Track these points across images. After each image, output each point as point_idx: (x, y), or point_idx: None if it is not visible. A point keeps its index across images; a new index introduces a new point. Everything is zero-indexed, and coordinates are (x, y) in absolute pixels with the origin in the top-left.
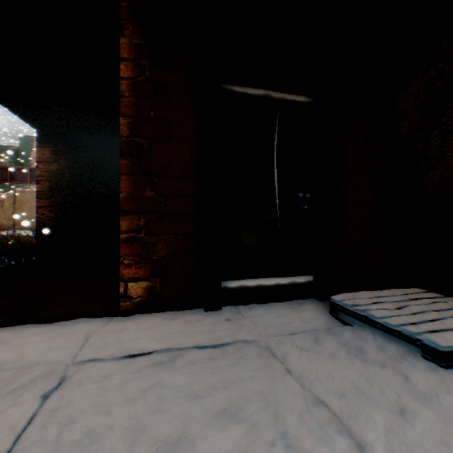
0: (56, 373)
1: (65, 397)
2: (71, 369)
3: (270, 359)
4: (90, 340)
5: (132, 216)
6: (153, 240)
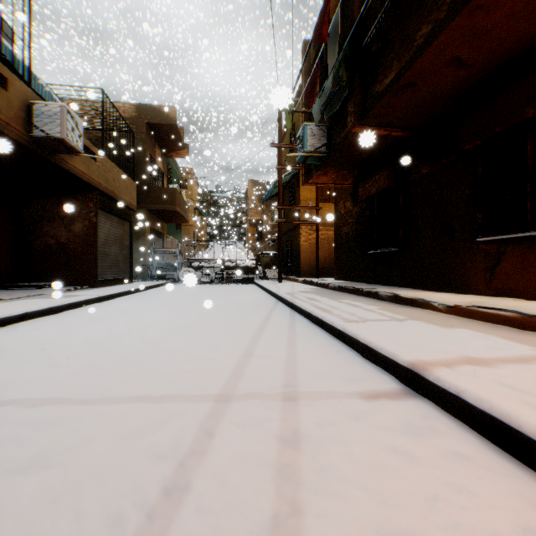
0: None
1: None
2: None
3: None
4: None
5: None
6: None
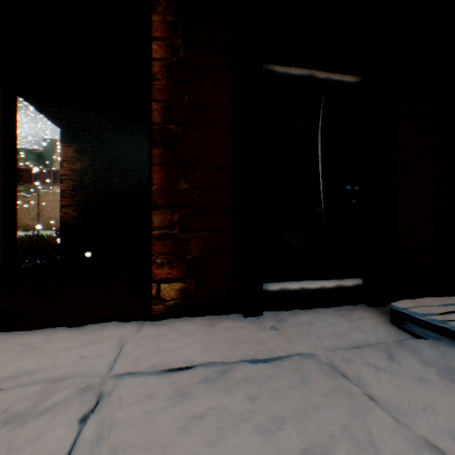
0: (91, 389)
1: (105, 422)
2: (107, 384)
3: (340, 379)
4: (125, 348)
5: (164, 210)
6: (188, 237)
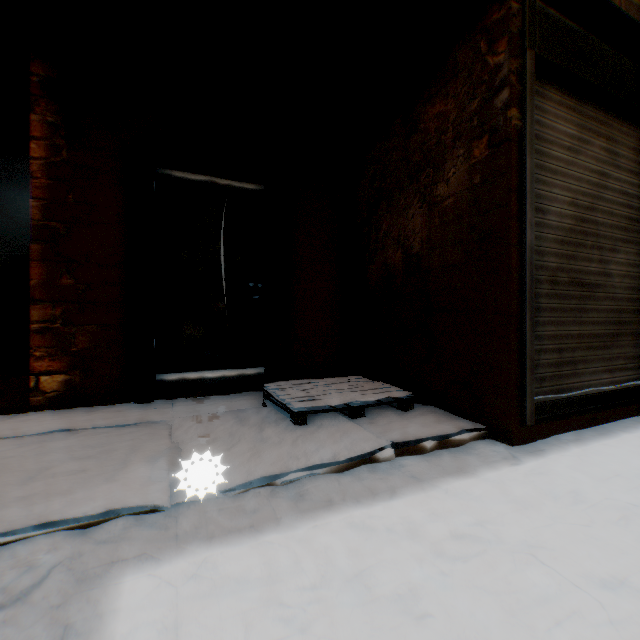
0: None
1: None
2: None
3: (163, 430)
4: None
5: (47, 305)
6: (74, 330)
